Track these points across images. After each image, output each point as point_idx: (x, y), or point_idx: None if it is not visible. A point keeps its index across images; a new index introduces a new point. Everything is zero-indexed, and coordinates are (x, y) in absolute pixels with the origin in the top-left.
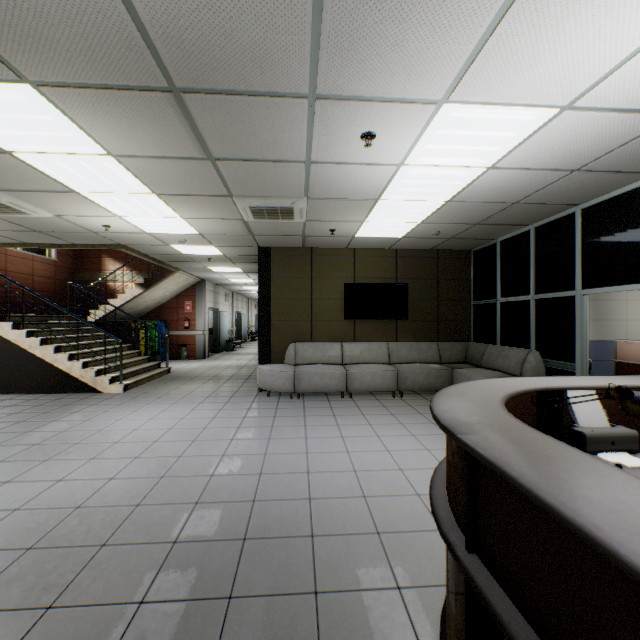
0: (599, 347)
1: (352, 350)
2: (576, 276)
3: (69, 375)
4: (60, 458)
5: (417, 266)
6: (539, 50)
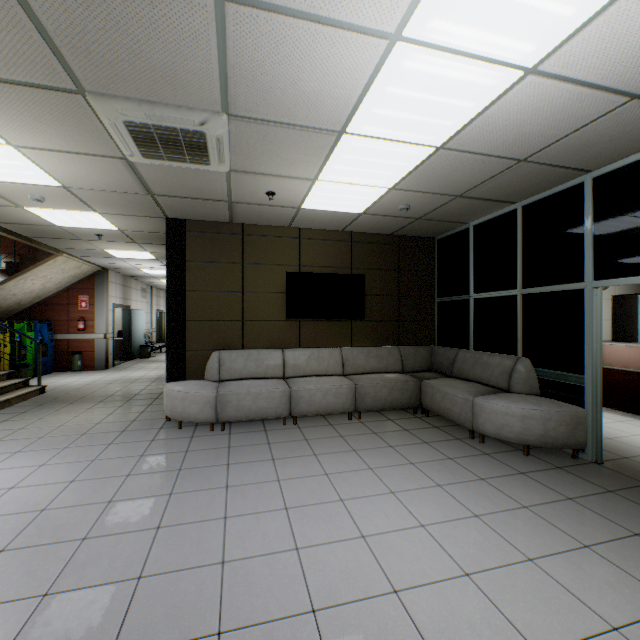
0: None
1: (297, 359)
2: (586, 264)
3: None
4: None
5: (375, 254)
6: None
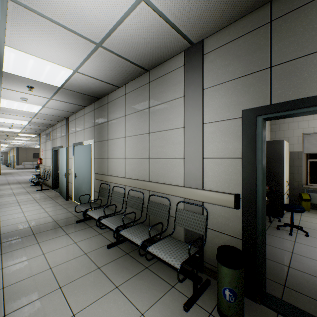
0: None
1: (35, 163)
2: None
3: None
4: None
5: None
6: None
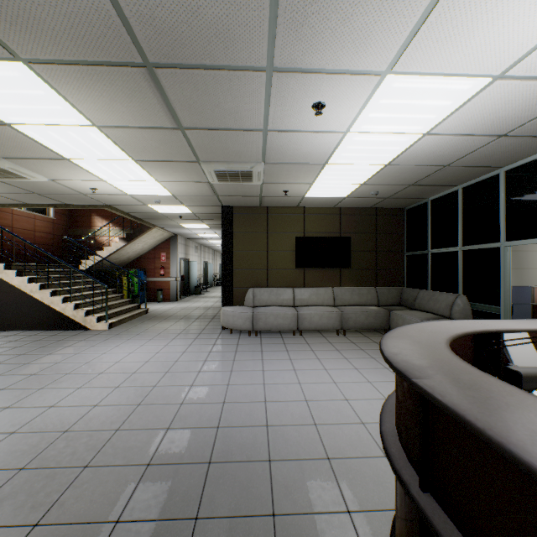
0: (517, 292)
1: (302, 294)
2: (500, 230)
3: (63, 315)
4: (53, 387)
5: (358, 222)
6: (478, 21)
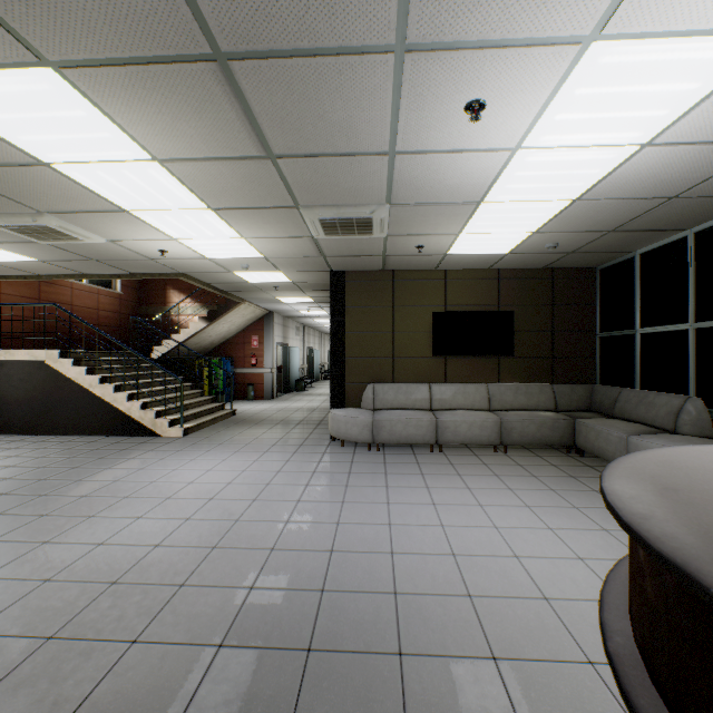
0: None
1: (443, 393)
2: None
3: (128, 416)
4: (106, 515)
5: (525, 289)
6: None
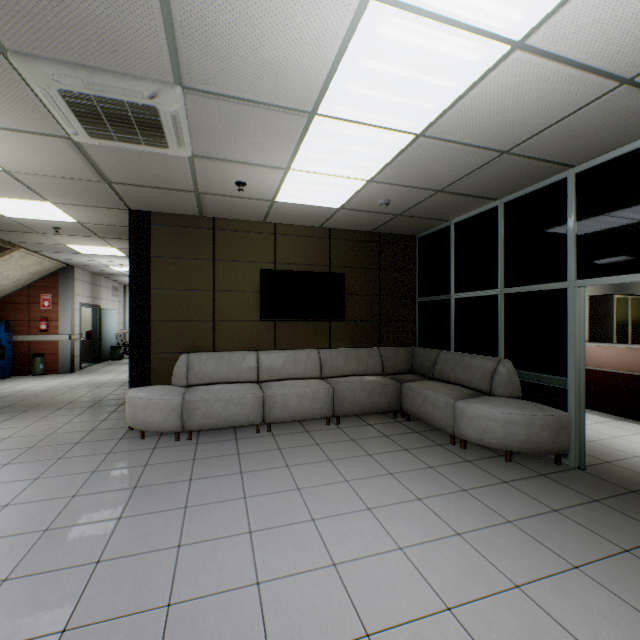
0: None
1: (272, 361)
2: (568, 262)
3: None
4: None
5: (355, 252)
6: None
